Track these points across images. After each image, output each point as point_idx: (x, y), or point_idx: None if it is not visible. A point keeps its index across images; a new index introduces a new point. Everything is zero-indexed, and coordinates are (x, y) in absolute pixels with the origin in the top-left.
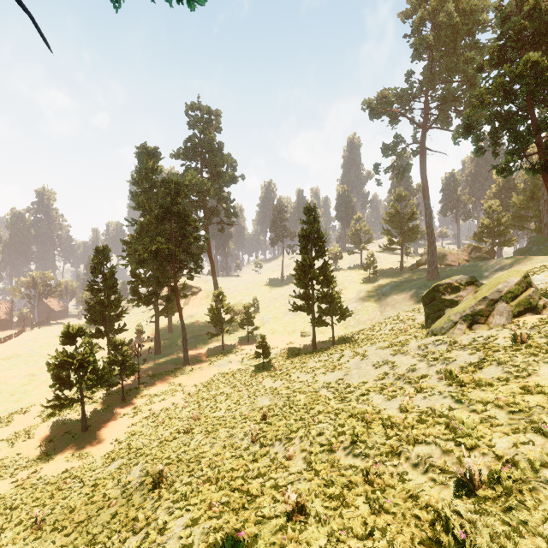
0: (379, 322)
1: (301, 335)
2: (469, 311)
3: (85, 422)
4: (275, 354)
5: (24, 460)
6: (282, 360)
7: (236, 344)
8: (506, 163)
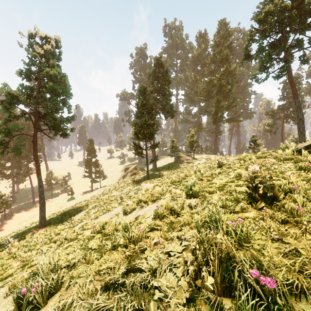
0: None
1: (90, 187)
2: (123, 175)
3: None
4: (76, 194)
5: None
6: (79, 196)
7: (59, 193)
8: None
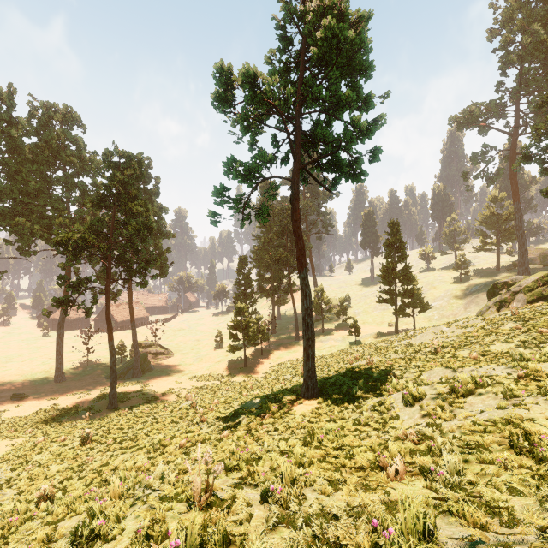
0: (460, 316)
1: (388, 325)
2: (498, 299)
3: (246, 362)
4: (364, 335)
5: (220, 375)
6: (370, 339)
7: (333, 329)
8: (547, 191)
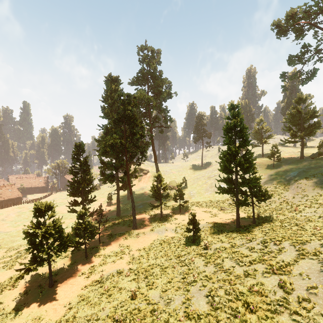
0: (295, 203)
1: (221, 209)
2: None
3: (51, 280)
4: (202, 227)
5: (1, 311)
6: (210, 236)
7: (171, 213)
8: None
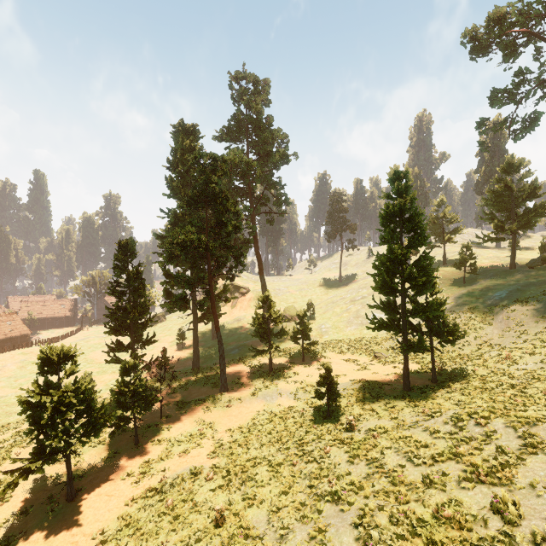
0: (505, 347)
1: (375, 355)
2: None
3: (70, 487)
4: (343, 388)
5: None
6: (357, 405)
7: (288, 362)
8: None
